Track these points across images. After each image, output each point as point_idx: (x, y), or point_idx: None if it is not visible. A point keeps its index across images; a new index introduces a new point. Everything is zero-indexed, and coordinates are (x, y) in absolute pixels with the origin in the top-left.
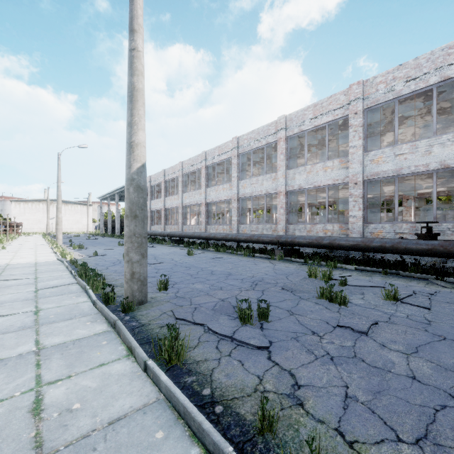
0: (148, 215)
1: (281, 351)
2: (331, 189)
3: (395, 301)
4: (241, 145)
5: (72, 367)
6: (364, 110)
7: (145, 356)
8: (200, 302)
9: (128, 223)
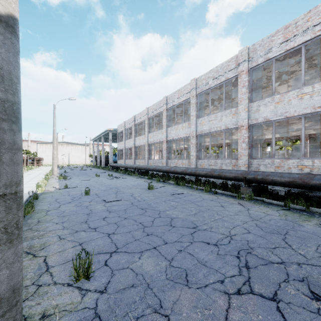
0: (123, 151)
1: None
2: (296, 123)
3: None
4: (199, 86)
5: None
6: None
7: None
8: None
9: None
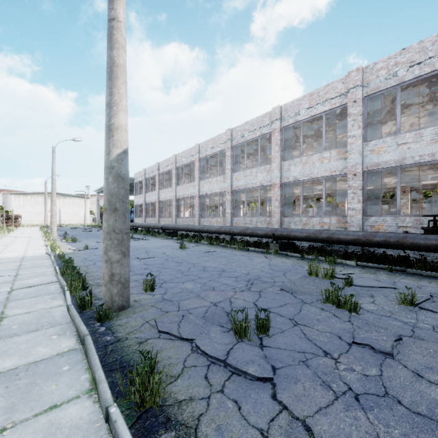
0: (143, 207)
1: (289, 384)
2: (327, 181)
3: (412, 307)
4: (235, 137)
5: (11, 411)
6: (363, 98)
7: (108, 398)
8: (189, 307)
9: (107, 218)
